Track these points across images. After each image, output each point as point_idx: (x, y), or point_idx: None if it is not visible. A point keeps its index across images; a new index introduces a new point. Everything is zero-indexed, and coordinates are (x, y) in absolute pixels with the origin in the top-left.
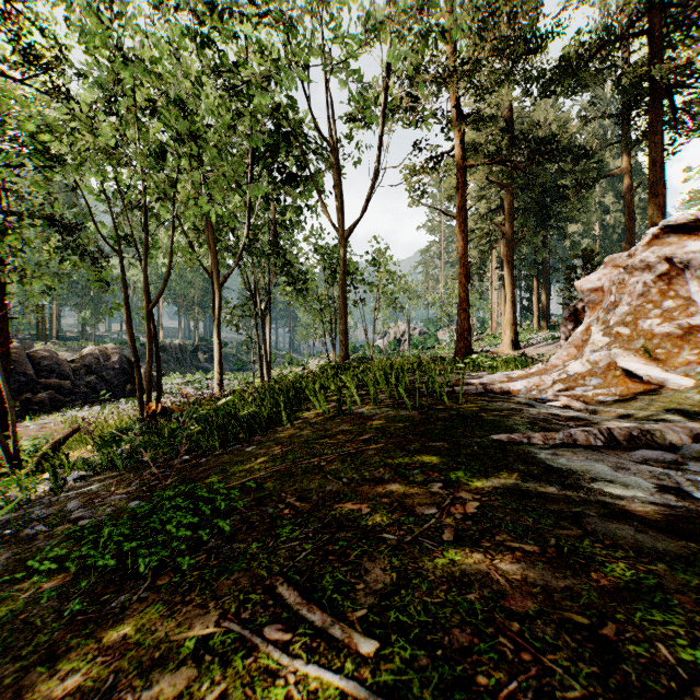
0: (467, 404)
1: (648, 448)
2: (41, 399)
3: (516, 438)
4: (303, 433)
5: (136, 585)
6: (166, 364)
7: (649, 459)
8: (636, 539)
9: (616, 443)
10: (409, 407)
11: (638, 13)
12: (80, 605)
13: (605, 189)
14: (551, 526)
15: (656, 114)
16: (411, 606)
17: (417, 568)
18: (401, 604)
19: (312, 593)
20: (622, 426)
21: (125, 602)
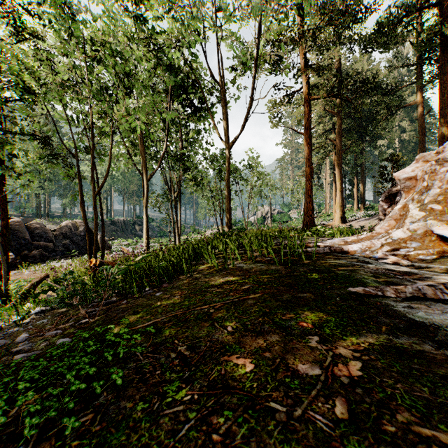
0: (319, 261)
1: None
2: (33, 255)
3: (371, 291)
4: (198, 282)
5: None
6: (115, 233)
7: None
8: None
9: None
10: (277, 263)
11: None
12: None
13: (402, 116)
14: None
15: (444, 60)
16: None
17: None
18: None
19: None
20: None
21: None
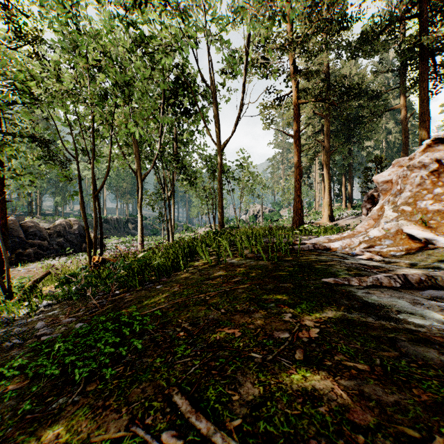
0: (303, 257)
1: (431, 289)
2: (28, 253)
3: (340, 281)
4: (194, 276)
5: (72, 390)
6: (108, 231)
7: (435, 297)
8: (440, 360)
9: (410, 285)
10: (264, 259)
11: (412, 3)
12: (30, 405)
13: (388, 118)
14: (375, 349)
15: (424, 68)
16: (276, 417)
17: (278, 382)
18: (268, 414)
19: (199, 402)
20: (410, 272)
21: (62, 404)
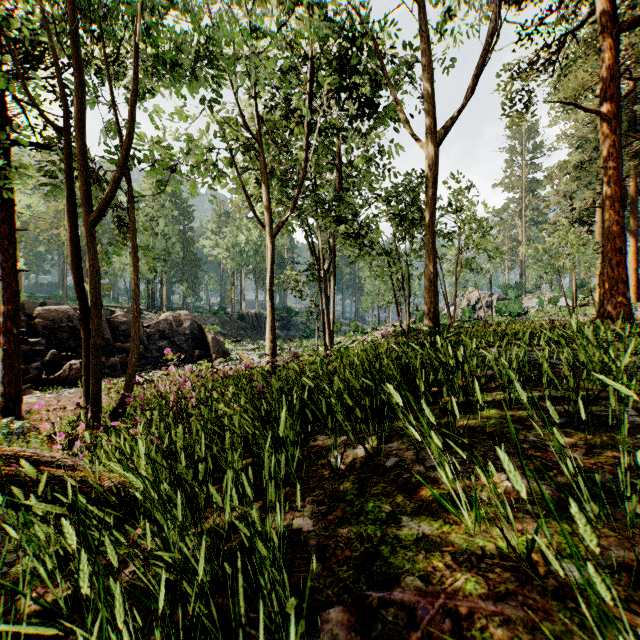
0: None
1: None
2: (112, 363)
3: None
4: None
5: None
6: (244, 331)
7: None
8: None
9: None
10: None
11: None
12: None
13: None
14: None
15: None
16: None
17: None
18: None
19: None
20: None
21: None
